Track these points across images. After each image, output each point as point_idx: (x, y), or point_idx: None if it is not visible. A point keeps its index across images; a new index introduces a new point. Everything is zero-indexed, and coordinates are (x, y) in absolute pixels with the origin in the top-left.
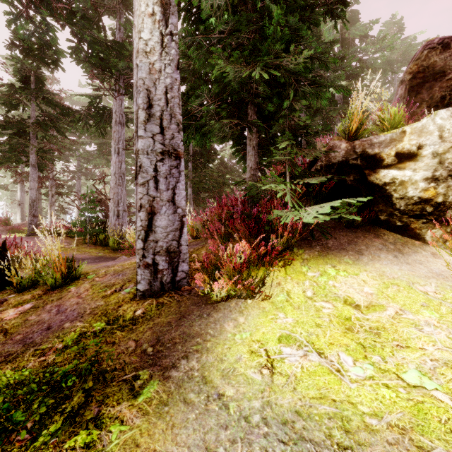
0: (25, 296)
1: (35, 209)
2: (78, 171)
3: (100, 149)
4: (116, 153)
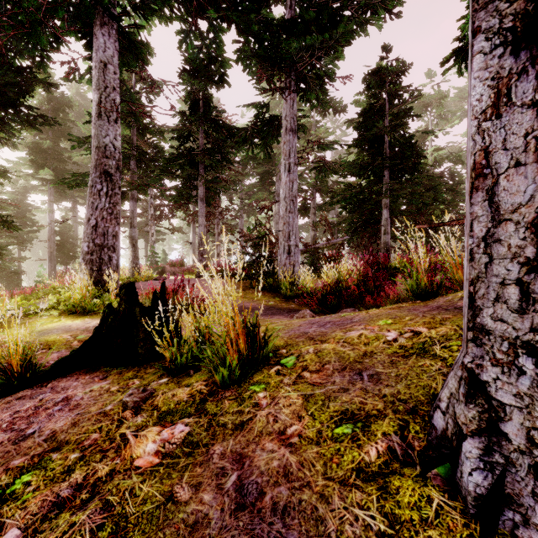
0: (179, 392)
1: (203, 248)
2: (240, 209)
3: (262, 180)
4: (287, 171)
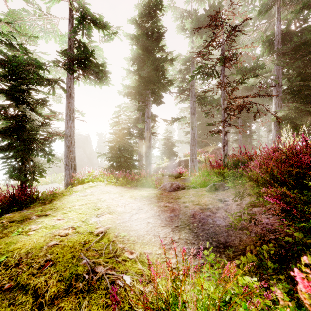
0: None
1: None
2: None
3: None
4: None
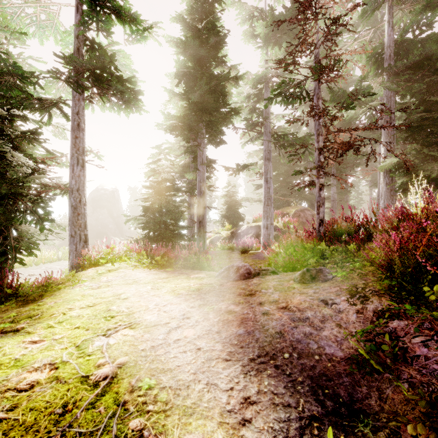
0: None
1: None
2: None
3: None
4: None
